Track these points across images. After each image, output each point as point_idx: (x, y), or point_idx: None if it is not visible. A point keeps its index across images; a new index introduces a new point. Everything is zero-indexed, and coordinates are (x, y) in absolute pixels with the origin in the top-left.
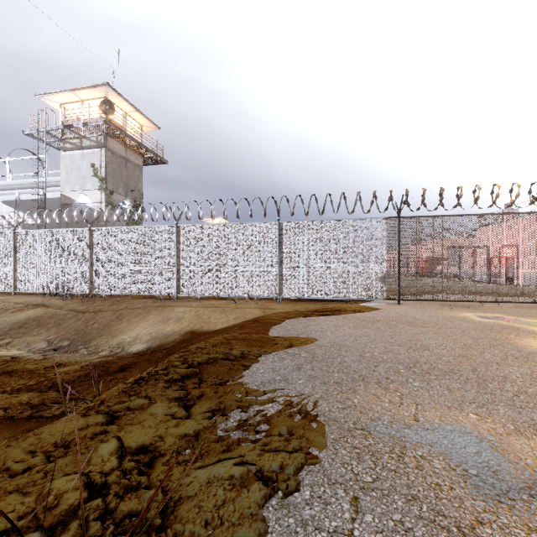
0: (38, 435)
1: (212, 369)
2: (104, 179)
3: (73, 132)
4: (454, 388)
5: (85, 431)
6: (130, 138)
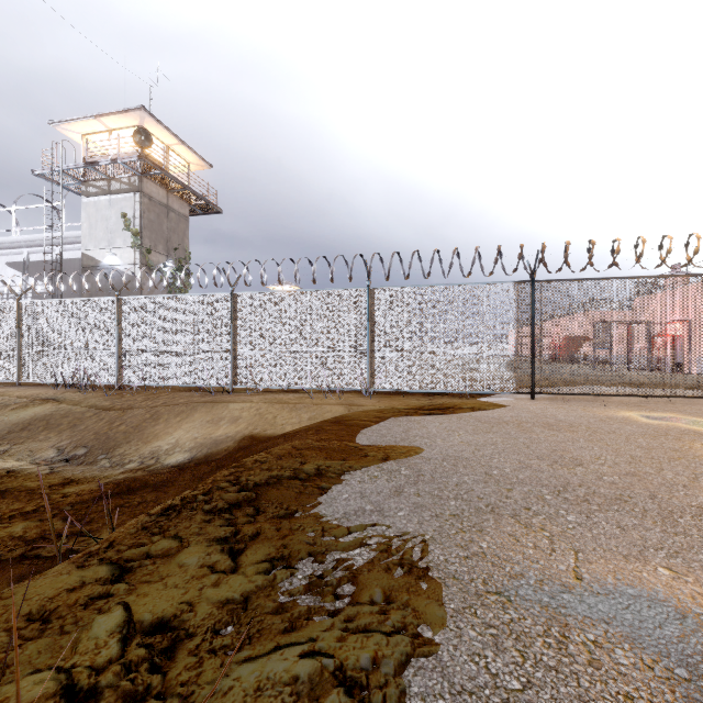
0: (5, 600)
1: (274, 493)
2: (139, 234)
3: (98, 171)
4: (628, 526)
5: (77, 594)
6: (173, 179)
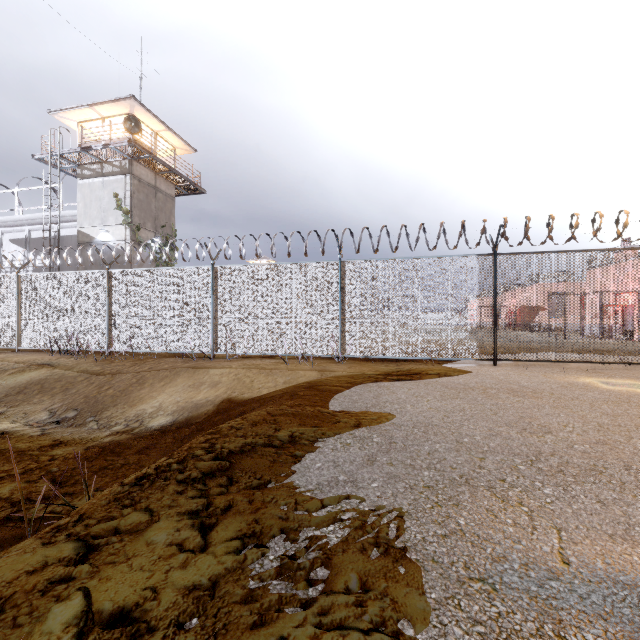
0: None
1: (248, 462)
2: (129, 213)
3: (92, 155)
4: (608, 500)
5: (36, 578)
6: (160, 162)
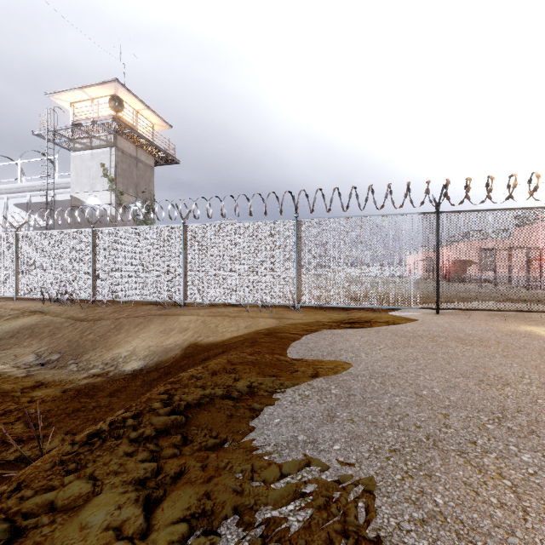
0: None
1: (205, 417)
2: (114, 180)
3: (82, 131)
4: None
5: None
6: (140, 136)
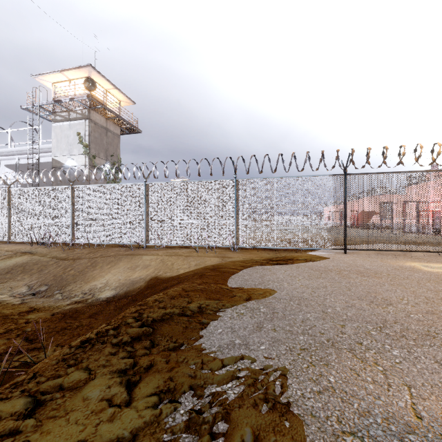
0: None
1: (167, 328)
2: (88, 146)
3: (62, 106)
4: None
5: None
6: (109, 110)
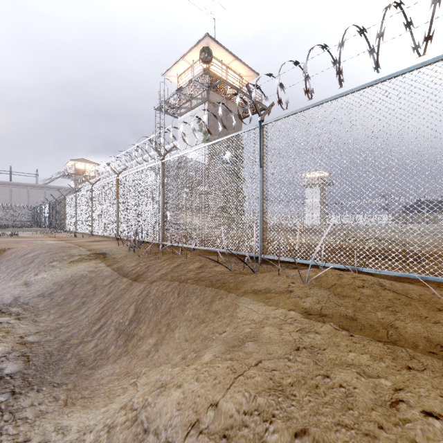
0: None
1: None
2: (206, 132)
3: (184, 95)
4: None
5: None
6: (228, 84)
